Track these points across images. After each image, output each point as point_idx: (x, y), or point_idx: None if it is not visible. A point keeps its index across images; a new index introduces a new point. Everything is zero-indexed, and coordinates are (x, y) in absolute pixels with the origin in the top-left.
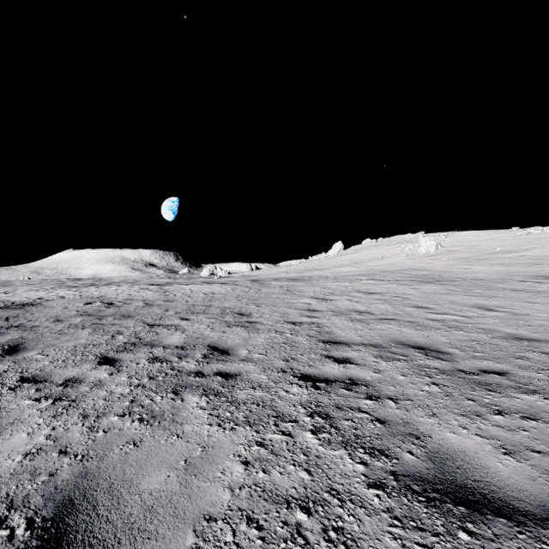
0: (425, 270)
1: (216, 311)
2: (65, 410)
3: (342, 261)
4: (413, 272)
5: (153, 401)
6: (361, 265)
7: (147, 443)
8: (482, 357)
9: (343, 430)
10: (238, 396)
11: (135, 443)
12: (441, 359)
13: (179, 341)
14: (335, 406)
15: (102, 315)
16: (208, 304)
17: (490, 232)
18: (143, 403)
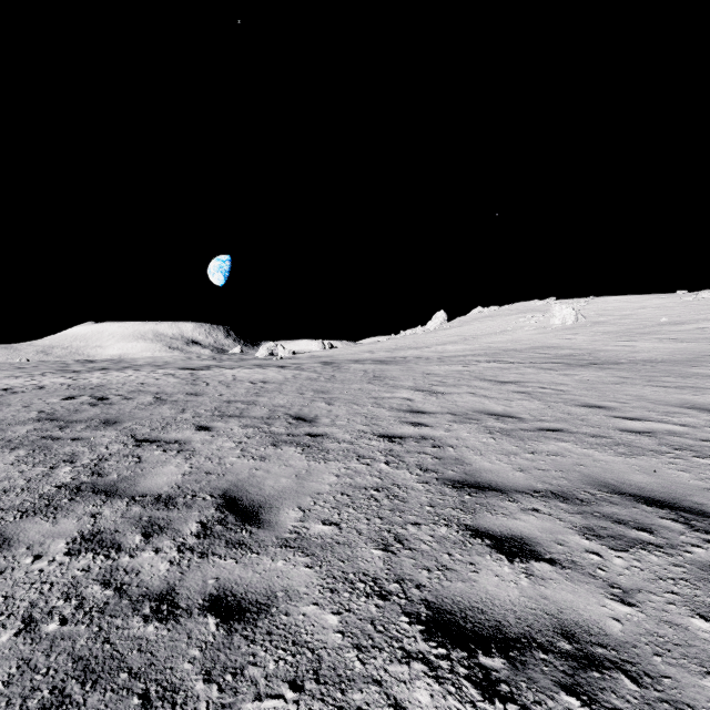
0: (566, 348)
1: (261, 413)
2: None
3: (446, 336)
4: (551, 351)
5: None
6: (473, 342)
7: None
8: None
9: None
10: None
11: None
12: None
13: (170, 482)
14: None
15: (73, 419)
16: (253, 399)
17: (647, 297)
18: None
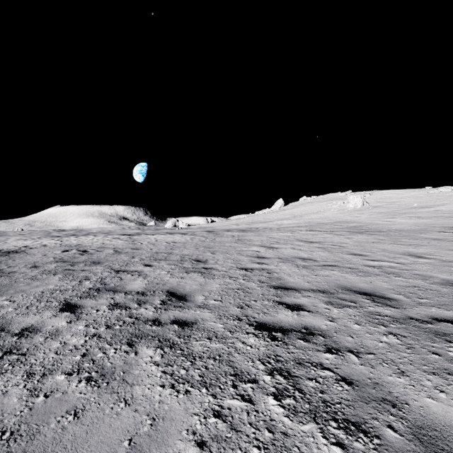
0: (354, 222)
1: (176, 258)
2: (11, 366)
3: (283, 215)
4: (345, 224)
5: (105, 354)
6: (299, 218)
7: (90, 413)
8: (428, 303)
9: (308, 393)
10: (194, 349)
11: (76, 413)
12: (389, 306)
13: (140, 287)
14: (295, 361)
15: (75, 261)
16: (170, 251)
17: (407, 190)
18: (95, 357)
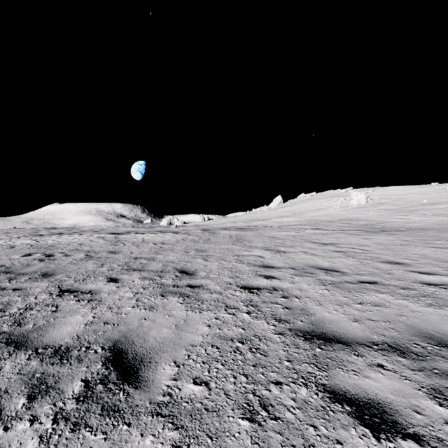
0: (362, 220)
1: (156, 267)
2: None
3: (282, 212)
4: (353, 222)
5: None
6: (300, 216)
7: None
8: None
9: None
10: None
11: None
12: None
13: (72, 333)
14: None
15: (22, 272)
16: (152, 256)
17: (411, 187)
18: None
